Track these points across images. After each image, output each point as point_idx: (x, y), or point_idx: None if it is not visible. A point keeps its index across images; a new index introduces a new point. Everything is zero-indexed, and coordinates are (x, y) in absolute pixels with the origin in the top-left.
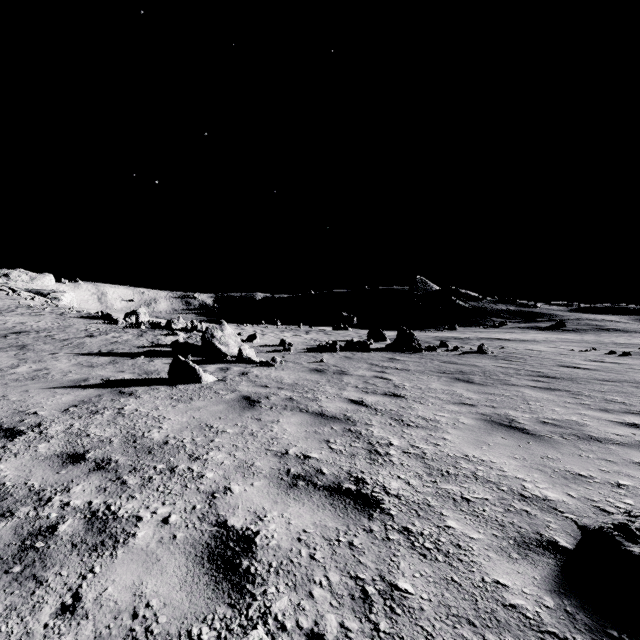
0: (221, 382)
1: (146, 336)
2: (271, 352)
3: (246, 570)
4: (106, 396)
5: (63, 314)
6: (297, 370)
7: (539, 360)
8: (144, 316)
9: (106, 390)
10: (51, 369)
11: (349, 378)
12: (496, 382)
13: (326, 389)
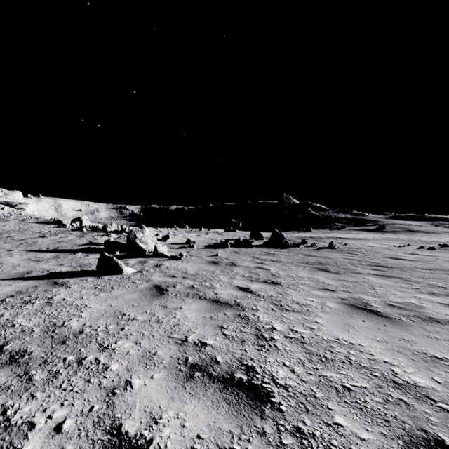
0: (138, 273)
1: (86, 236)
2: (179, 248)
3: None
4: (41, 287)
5: (24, 220)
6: (198, 262)
7: (373, 253)
8: (86, 222)
9: (43, 281)
10: (4, 263)
11: (237, 269)
12: (346, 271)
13: (220, 278)
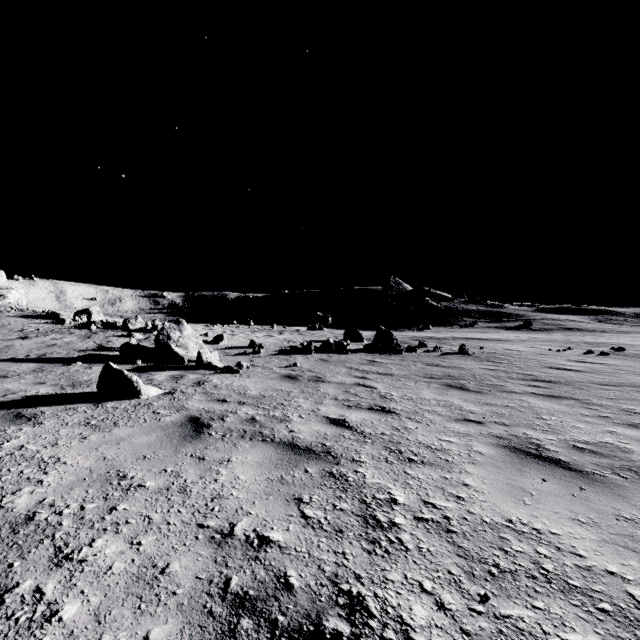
0: (167, 396)
1: (94, 337)
2: (238, 355)
3: None
4: None
5: None
6: (266, 377)
7: (523, 361)
8: (97, 315)
9: None
10: None
11: (326, 387)
12: (492, 389)
13: (299, 403)
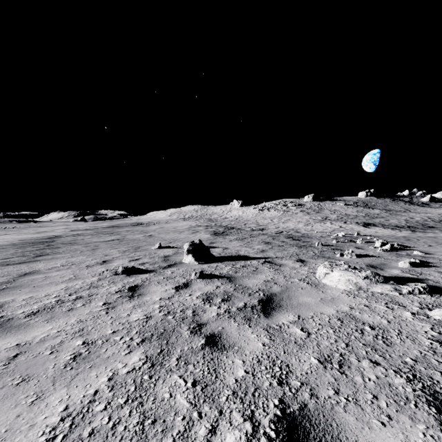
0: None
1: None
2: None
3: (184, 284)
4: None
5: None
6: None
7: None
8: None
9: None
10: None
11: None
12: None
13: None
